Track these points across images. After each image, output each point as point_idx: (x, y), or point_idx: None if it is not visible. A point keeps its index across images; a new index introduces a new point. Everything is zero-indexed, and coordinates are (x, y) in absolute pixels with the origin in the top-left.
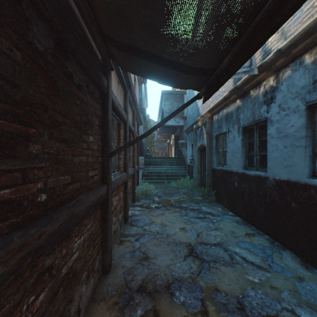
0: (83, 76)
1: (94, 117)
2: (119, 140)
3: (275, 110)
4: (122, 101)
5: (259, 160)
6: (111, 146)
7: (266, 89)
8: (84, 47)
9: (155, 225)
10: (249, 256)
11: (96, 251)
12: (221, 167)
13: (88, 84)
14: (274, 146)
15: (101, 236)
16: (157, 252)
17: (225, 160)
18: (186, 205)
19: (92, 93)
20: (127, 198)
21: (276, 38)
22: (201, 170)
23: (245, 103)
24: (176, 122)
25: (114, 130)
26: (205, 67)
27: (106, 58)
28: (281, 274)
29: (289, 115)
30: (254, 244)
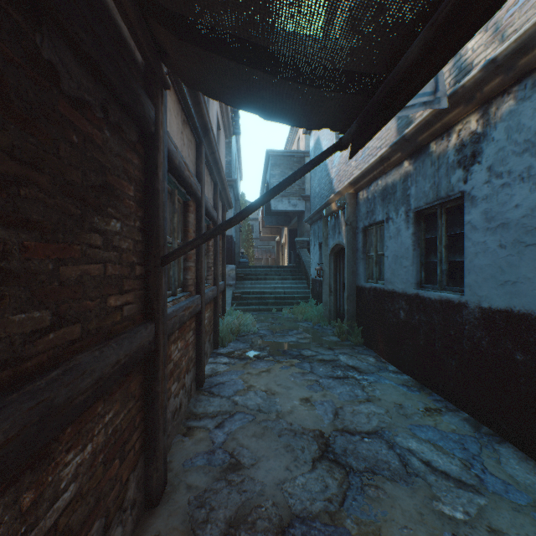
0: (91, 82)
1: (123, 180)
2: (185, 234)
3: (480, 177)
4: (191, 159)
5: (447, 271)
6: (164, 243)
7: (463, 139)
8: (91, 11)
9: (254, 393)
10: (437, 459)
11: (130, 464)
12: (374, 283)
13: (108, 105)
14: (479, 245)
15: (142, 428)
16: (259, 453)
17: (380, 271)
18: (311, 352)
19: (119, 128)
20: (201, 343)
21: (483, 42)
22: (337, 289)
23: (421, 166)
24: (292, 204)
25: (174, 213)
26: (364, 68)
27: (151, 57)
28: (504, 499)
29: (511, 185)
30: (444, 432)
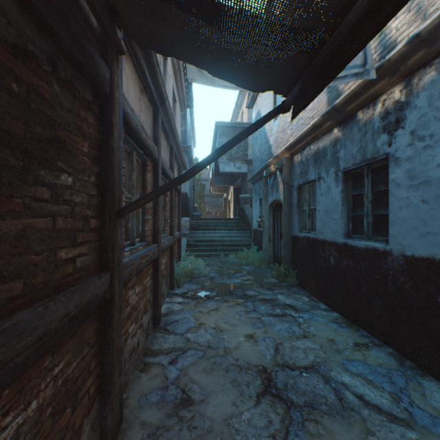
0: (37, 33)
1: (76, 136)
2: (143, 191)
3: (404, 140)
4: (149, 124)
5: (372, 223)
6: (120, 198)
7: (387, 108)
8: None
9: (205, 330)
10: (369, 393)
11: (84, 409)
12: (307, 233)
13: (57, 60)
14: (403, 200)
15: (97, 372)
16: (208, 388)
17: (312, 223)
18: (253, 292)
19: (71, 84)
20: (158, 287)
21: (407, 21)
22: (275, 238)
23: (349, 132)
24: (237, 167)
25: (133, 172)
26: (310, 24)
27: (105, 19)
28: (433, 432)
29: (432, 147)
30: (373, 366)
